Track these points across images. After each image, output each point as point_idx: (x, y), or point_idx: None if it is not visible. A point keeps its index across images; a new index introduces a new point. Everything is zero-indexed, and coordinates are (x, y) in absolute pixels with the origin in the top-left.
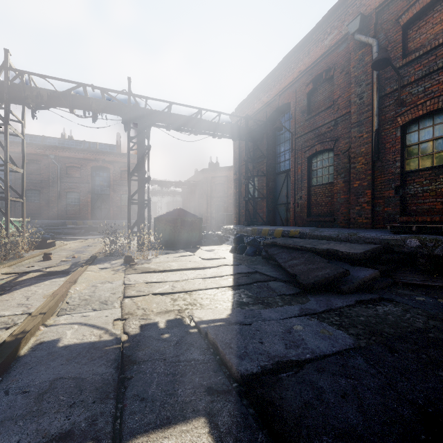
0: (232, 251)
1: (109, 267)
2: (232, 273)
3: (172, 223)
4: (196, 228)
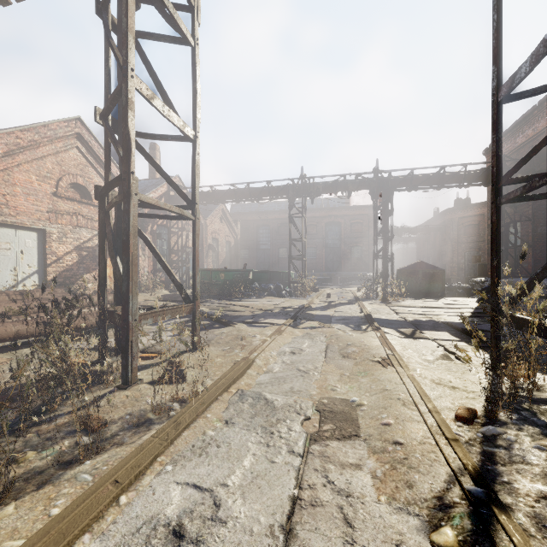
0: (478, 301)
1: (373, 303)
2: (471, 312)
3: (413, 274)
4: (439, 279)
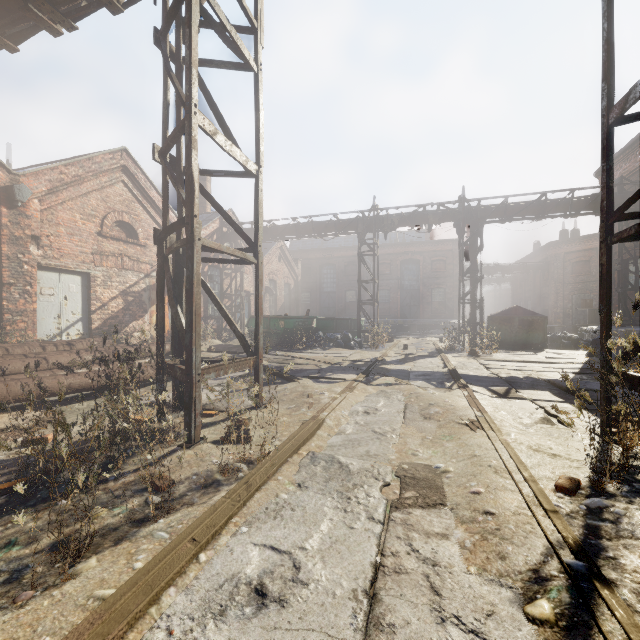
0: (588, 355)
1: (458, 356)
2: (579, 367)
3: (507, 322)
4: (539, 328)
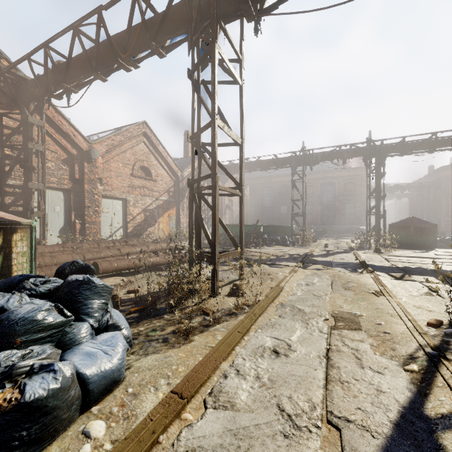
0: None
1: (366, 252)
2: None
3: (404, 228)
4: (430, 233)
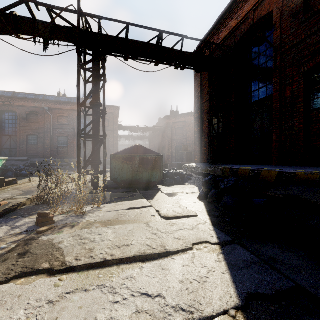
0: (201, 198)
1: None
2: (236, 300)
3: (129, 161)
4: (157, 166)
